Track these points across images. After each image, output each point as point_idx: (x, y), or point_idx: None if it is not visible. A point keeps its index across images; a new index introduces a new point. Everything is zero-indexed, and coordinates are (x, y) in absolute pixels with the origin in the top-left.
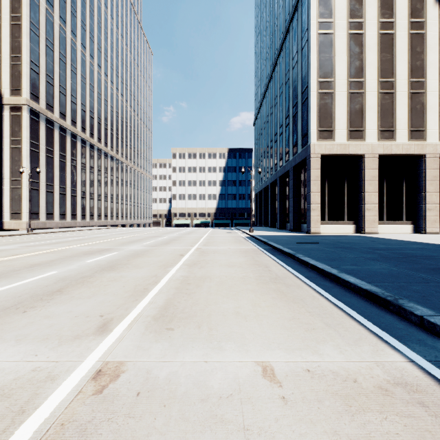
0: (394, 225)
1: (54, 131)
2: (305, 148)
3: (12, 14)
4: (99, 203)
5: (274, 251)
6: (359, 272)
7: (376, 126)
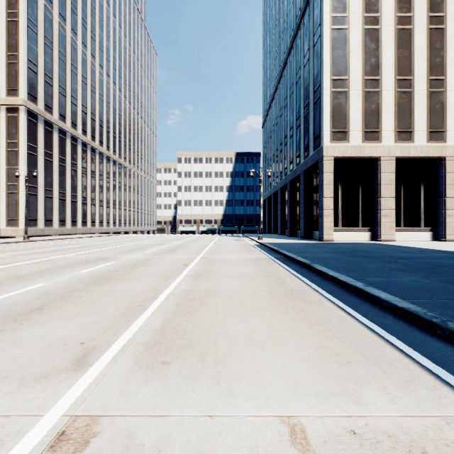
0: (412, 232)
1: (53, 134)
2: (317, 151)
3: (8, 10)
4: (101, 209)
5: (287, 261)
6: (388, 285)
7: (393, 127)
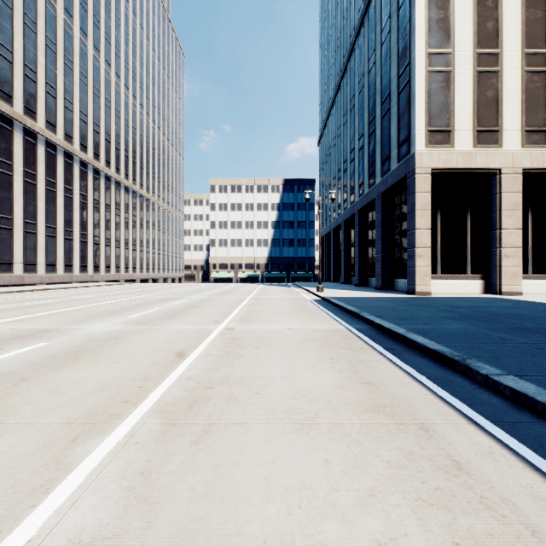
0: (545, 281)
1: (37, 147)
2: (405, 161)
3: None
4: (107, 249)
5: (389, 341)
6: None
7: (519, 124)
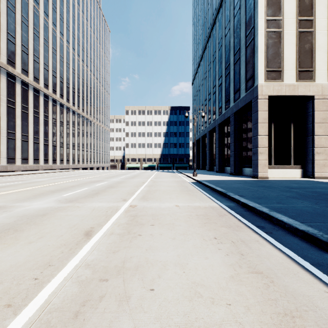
0: None
1: (16, 85)
2: (250, 91)
3: None
4: (61, 149)
5: (256, 218)
6: None
7: (326, 66)
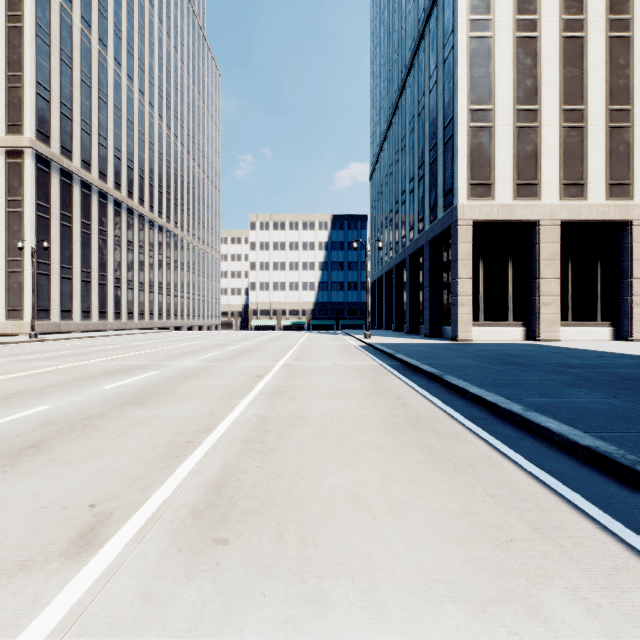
0: (585, 328)
1: (73, 188)
2: (449, 212)
3: (8, 12)
4: (141, 295)
5: (407, 370)
6: (560, 410)
7: (557, 177)
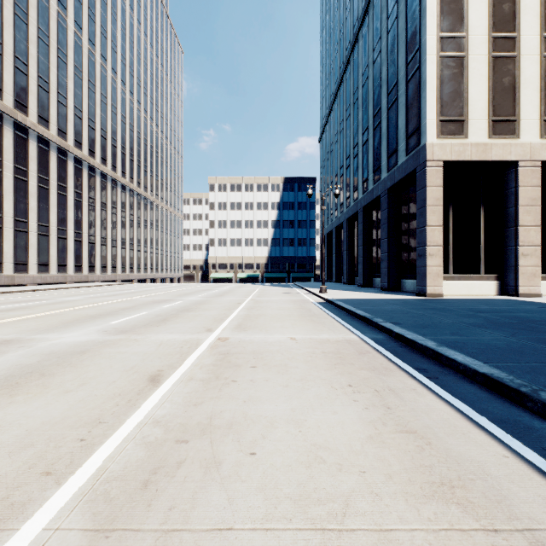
0: None
1: (29, 142)
2: (414, 154)
3: None
4: (103, 249)
5: (416, 357)
6: None
7: (538, 113)
